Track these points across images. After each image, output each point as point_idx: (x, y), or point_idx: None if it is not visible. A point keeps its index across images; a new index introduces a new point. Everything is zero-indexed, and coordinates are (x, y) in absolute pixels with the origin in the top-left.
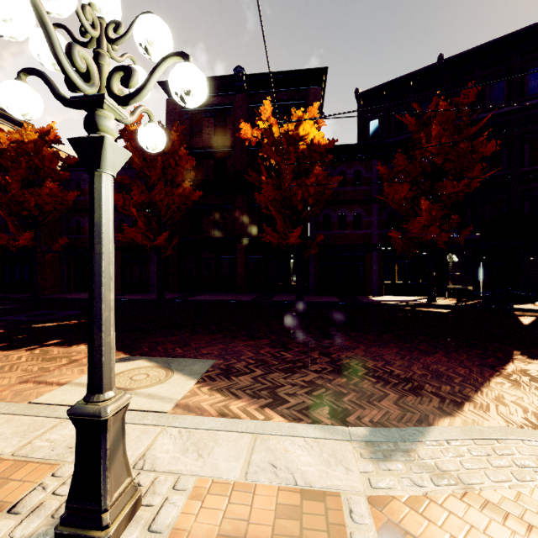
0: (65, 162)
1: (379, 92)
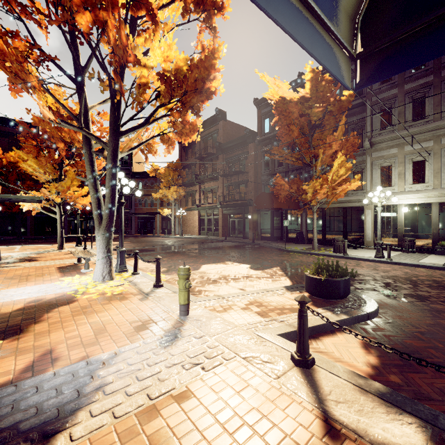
0: None
1: None
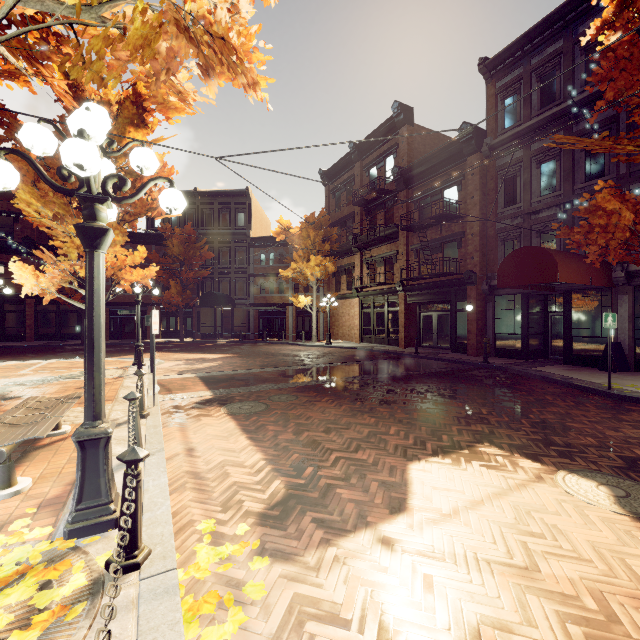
0: None
1: None
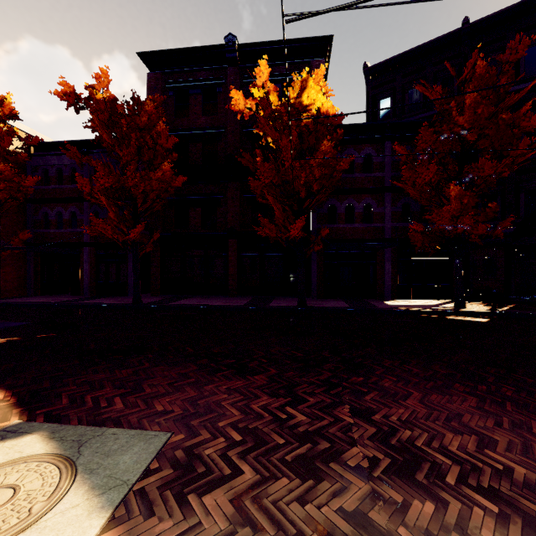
0: (26, 142)
1: (391, 66)
